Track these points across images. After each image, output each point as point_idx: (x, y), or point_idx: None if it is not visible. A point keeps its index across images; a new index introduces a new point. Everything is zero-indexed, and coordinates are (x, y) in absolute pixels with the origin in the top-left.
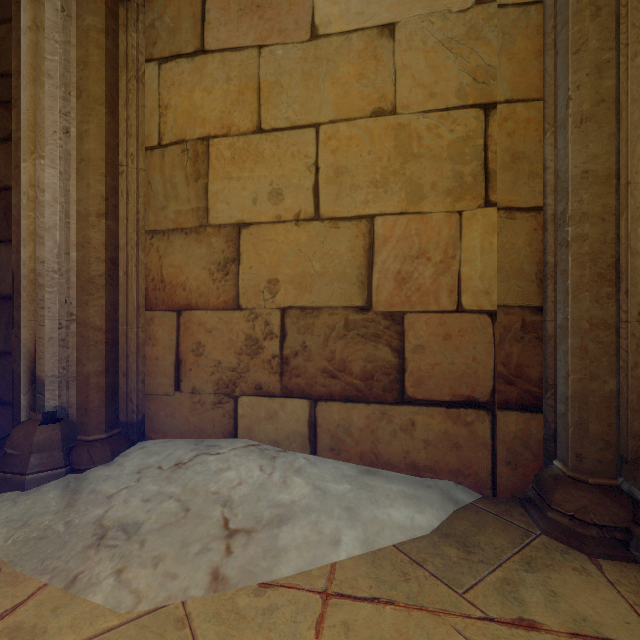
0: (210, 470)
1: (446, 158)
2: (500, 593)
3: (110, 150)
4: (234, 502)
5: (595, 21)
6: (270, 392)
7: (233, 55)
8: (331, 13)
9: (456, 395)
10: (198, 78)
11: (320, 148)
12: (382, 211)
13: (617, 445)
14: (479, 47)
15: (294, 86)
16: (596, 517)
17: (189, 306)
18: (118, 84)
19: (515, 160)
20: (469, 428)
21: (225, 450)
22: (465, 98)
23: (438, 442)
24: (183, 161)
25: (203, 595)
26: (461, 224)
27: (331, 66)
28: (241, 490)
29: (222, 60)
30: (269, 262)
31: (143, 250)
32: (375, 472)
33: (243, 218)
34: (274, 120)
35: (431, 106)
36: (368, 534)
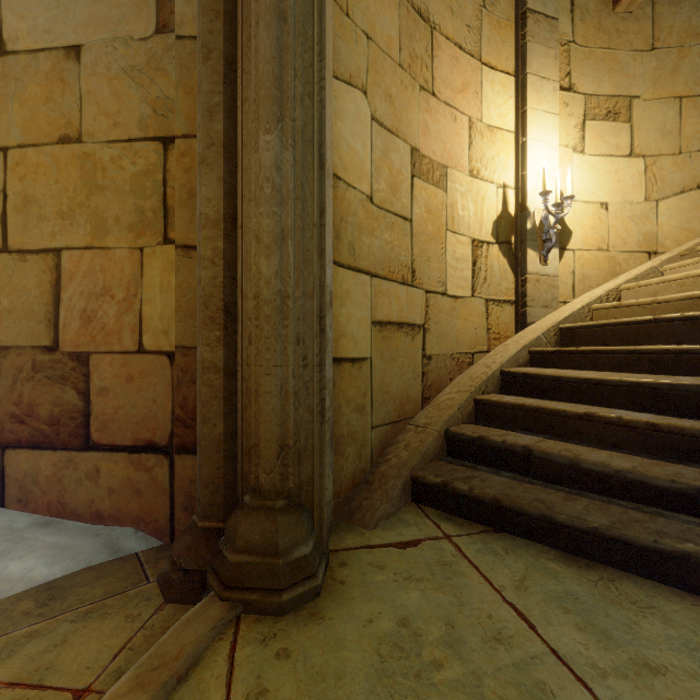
0: None
1: (129, 191)
2: (4, 647)
3: None
4: None
5: (207, 64)
6: None
7: None
8: (19, 29)
9: (138, 439)
10: None
11: (8, 174)
12: (69, 245)
13: (230, 488)
14: (159, 78)
15: None
16: (185, 561)
17: None
18: None
19: (192, 197)
20: (150, 473)
21: None
22: (146, 130)
23: (122, 489)
24: None
25: None
26: (143, 261)
27: (19, 86)
28: None
29: None
30: None
31: None
32: (54, 523)
33: None
34: None
35: (115, 136)
36: None
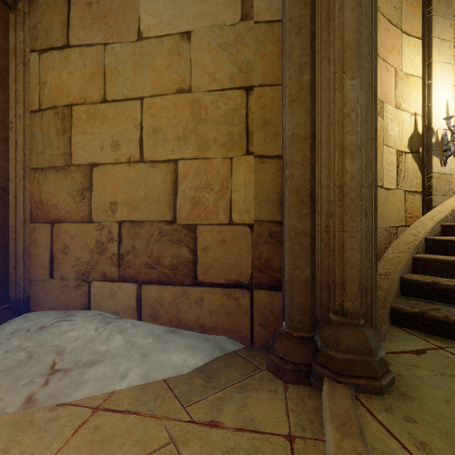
0: (60, 331)
1: (223, 122)
2: (210, 406)
3: (1, 113)
4: (66, 352)
5: (298, 37)
6: (112, 278)
7: (88, 49)
8: (151, 23)
9: (229, 279)
10: (65, 64)
11: (144, 114)
12: (183, 157)
13: (312, 311)
14: (243, 49)
15: (127, 71)
16: (293, 357)
17: (59, 220)
18: (8, 67)
19: (265, 124)
20: (237, 301)
21: (78, 318)
22: (234, 83)
23: (218, 311)
24: (55, 121)
25: (15, 411)
26: (232, 166)
27: (151, 59)
28: (75, 344)
29: (80, 52)
30: (111, 190)
31: (28, 181)
32: (176, 331)
33: (94, 160)
34: (114, 94)
35: (213, 87)
36: (149, 371)
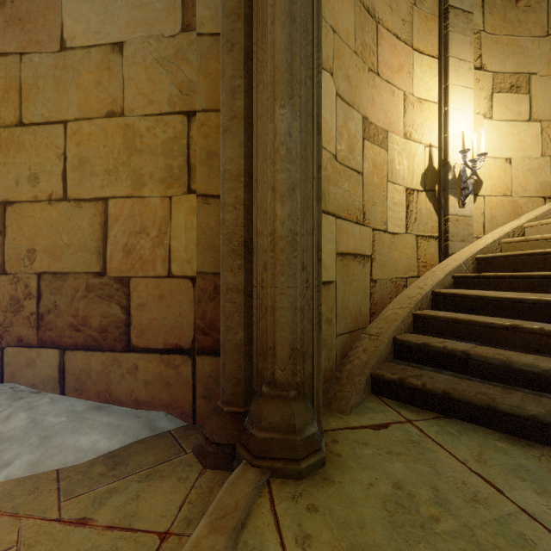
0: None
1: (160, 153)
2: (94, 499)
3: None
4: None
5: (230, 55)
6: (29, 343)
7: (0, 59)
8: (76, 30)
9: (167, 344)
10: None
11: (68, 141)
12: (114, 195)
13: (248, 381)
14: (184, 66)
15: (48, 88)
16: (217, 437)
17: None
18: None
19: (209, 157)
20: (177, 370)
21: None
22: (174, 106)
23: (155, 382)
24: None
25: None
26: (171, 207)
27: (76, 74)
28: None
29: None
30: (28, 234)
31: None
32: (104, 408)
33: (8, 197)
34: (32, 116)
35: (150, 111)
36: (43, 458)
